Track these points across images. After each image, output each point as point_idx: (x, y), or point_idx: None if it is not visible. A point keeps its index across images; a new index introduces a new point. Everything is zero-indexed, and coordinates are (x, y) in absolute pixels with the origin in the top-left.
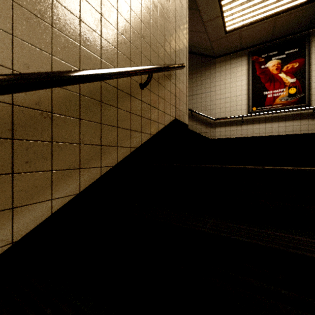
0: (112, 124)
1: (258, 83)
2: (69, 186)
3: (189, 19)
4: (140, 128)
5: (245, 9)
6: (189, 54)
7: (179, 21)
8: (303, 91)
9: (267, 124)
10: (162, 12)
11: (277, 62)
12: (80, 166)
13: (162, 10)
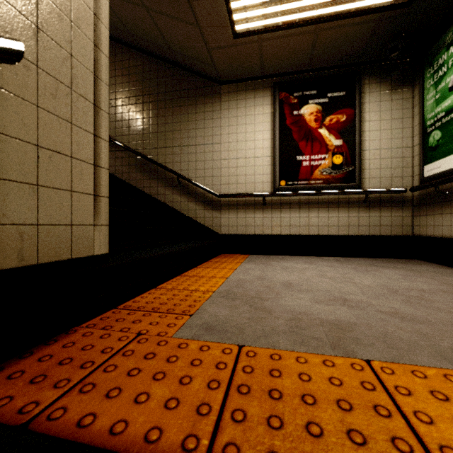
0: None
1: (289, 140)
2: None
3: None
4: None
5: None
6: (174, 68)
7: None
8: (353, 162)
9: (301, 210)
10: None
11: (316, 109)
12: None
13: None
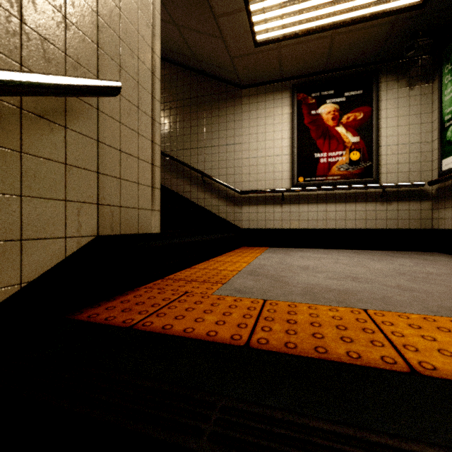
0: None
1: (307, 139)
2: None
3: (189, 4)
4: None
5: (286, 3)
6: (199, 76)
7: None
8: (370, 158)
9: (319, 205)
10: None
11: (334, 108)
12: None
13: None
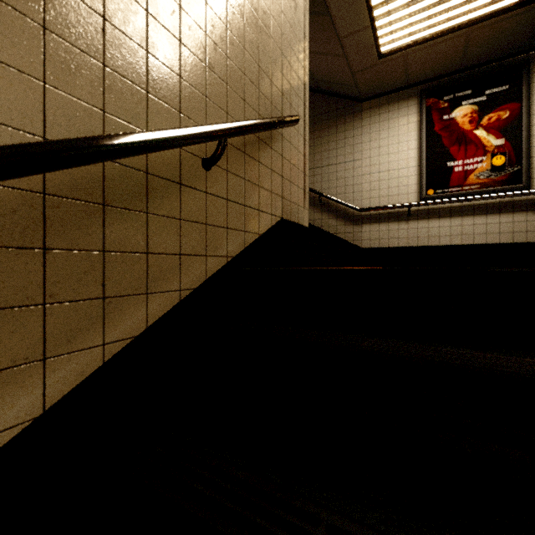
0: (134, 249)
1: (438, 147)
2: (12, 406)
3: (314, 32)
4: (203, 248)
5: (414, 13)
6: (315, 95)
7: (290, 35)
8: (519, 161)
9: (453, 219)
10: (254, 17)
11: (471, 110)
12: (45, 352)
13: (253, 13)
